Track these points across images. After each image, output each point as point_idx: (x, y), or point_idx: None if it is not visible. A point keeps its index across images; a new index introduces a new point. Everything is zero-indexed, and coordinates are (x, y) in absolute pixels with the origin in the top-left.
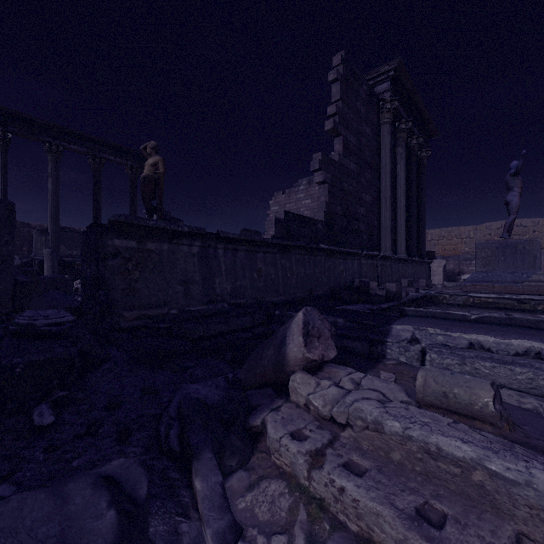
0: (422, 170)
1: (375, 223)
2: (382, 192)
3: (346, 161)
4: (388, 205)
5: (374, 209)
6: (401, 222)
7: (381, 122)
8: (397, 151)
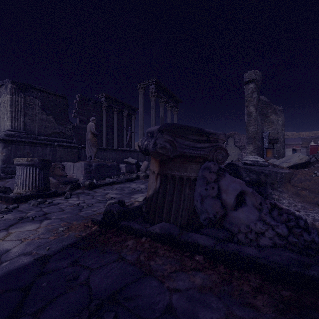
0: (133, 121)
1: (99, 141)
2: (103, 132)
3: (81, 125)
4: (105, 136)
5: (98, 137)
6: (115, 141)
7: (102, 110)
8: (114, 117)
